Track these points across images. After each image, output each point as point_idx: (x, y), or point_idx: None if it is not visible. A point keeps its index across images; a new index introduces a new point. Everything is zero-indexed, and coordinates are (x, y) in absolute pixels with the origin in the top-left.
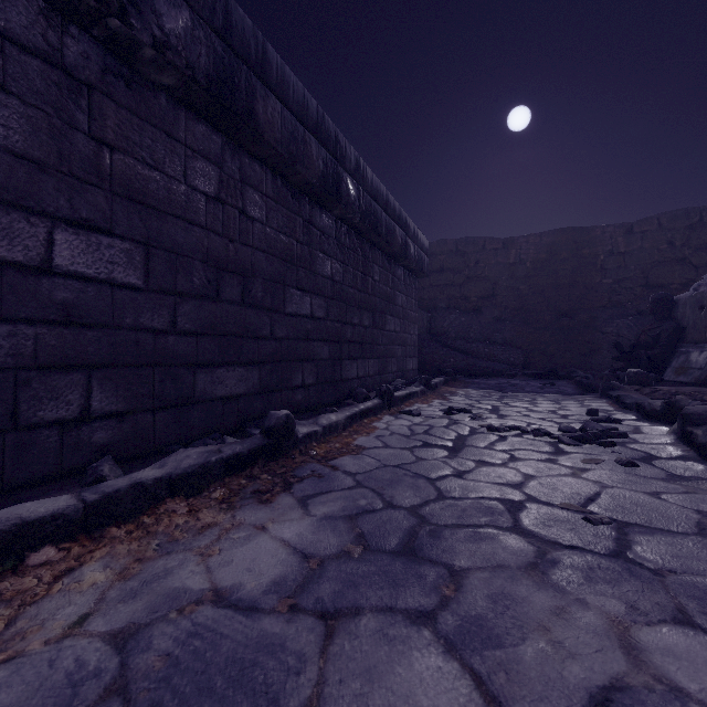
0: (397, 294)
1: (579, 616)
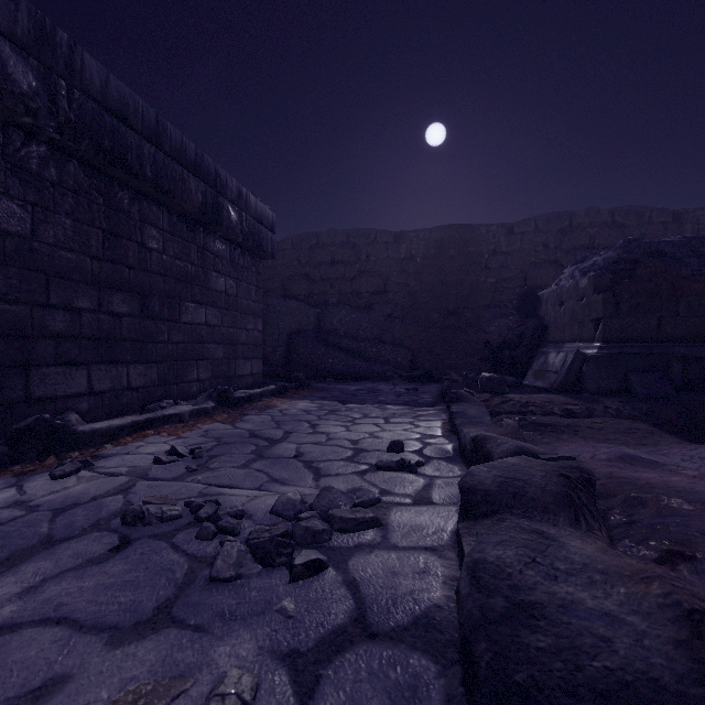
0: (212, 275)
1: None
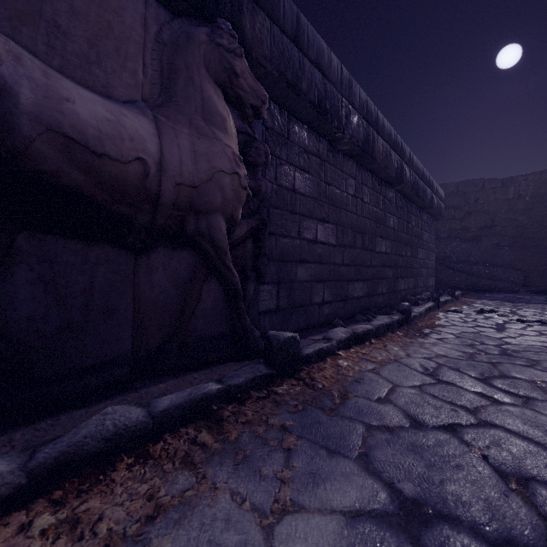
0: (423, 233)
1: None
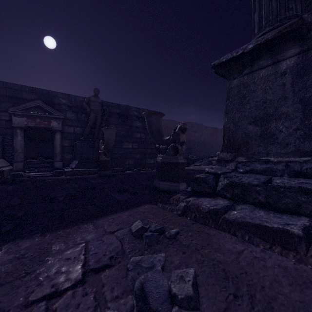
0: None
1: None
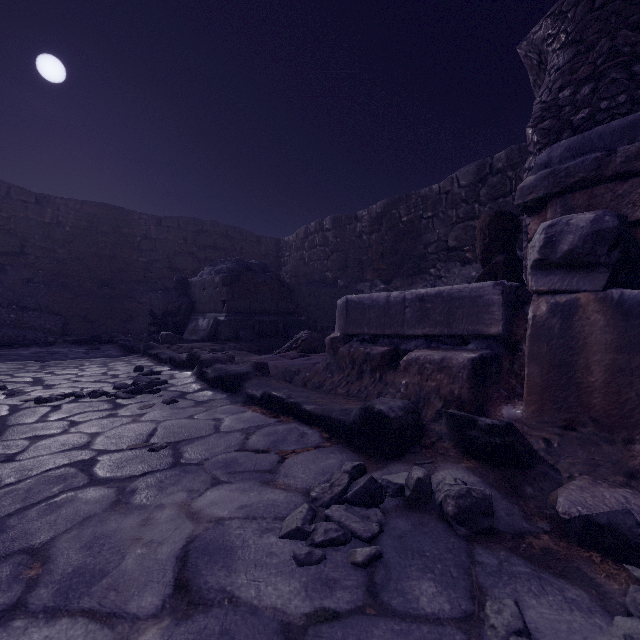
0: None
1: (160, 516)
